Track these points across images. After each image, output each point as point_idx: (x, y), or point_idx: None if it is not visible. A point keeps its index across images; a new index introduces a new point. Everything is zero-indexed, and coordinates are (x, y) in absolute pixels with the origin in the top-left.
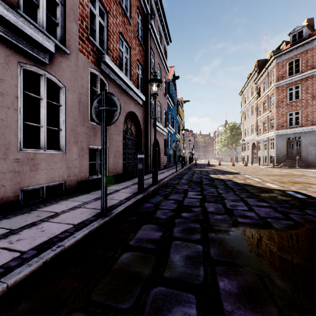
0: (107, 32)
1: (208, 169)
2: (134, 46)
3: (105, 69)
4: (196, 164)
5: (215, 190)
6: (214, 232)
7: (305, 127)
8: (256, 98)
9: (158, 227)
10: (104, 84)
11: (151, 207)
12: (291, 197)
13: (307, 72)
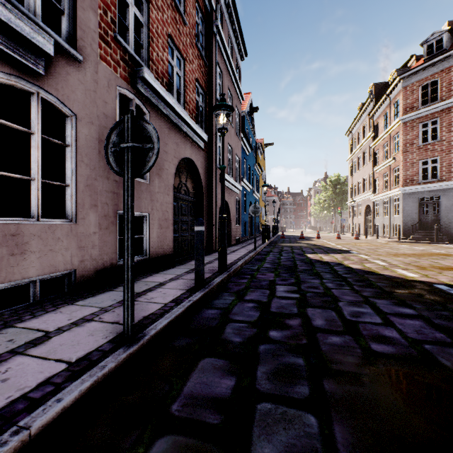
0: (148, 33)
1: (301, 244)
2: (191, 58)
3: (145, 91)
4: (283, 236)
5: (319, 282)
6: (334, 379)
7: (447, 181)
8: (372, 139)
9: (228, 364)
10: (144, 114)
11: (216, 317)
12: (447, 296)
13: (450, 99)
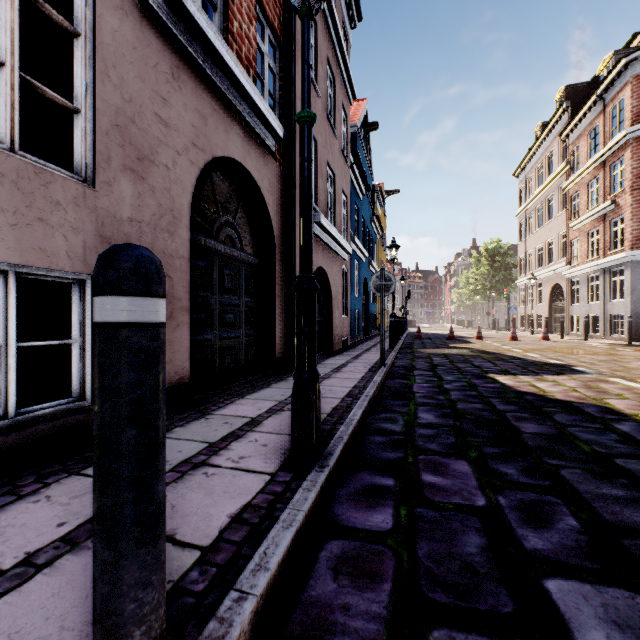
0: None
1: (460, 350)
2: None
3: None
4: (420, 335)
5: None
6: None
7: None
8: (565, 175)
9: None
10: None
11: None
12: None
13: None
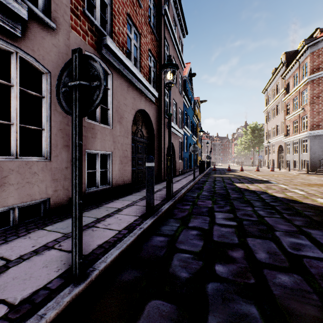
0: (111, 11)
1: (229, 175)
2: (145, 33)
3: (108, 56)
4: (215, 169)
5: (251, 210)
6: None
7: None
8: (284, 94)
9: (176, 311)
10: (108, 75)
11: (164, 246)
12: None
13: None
